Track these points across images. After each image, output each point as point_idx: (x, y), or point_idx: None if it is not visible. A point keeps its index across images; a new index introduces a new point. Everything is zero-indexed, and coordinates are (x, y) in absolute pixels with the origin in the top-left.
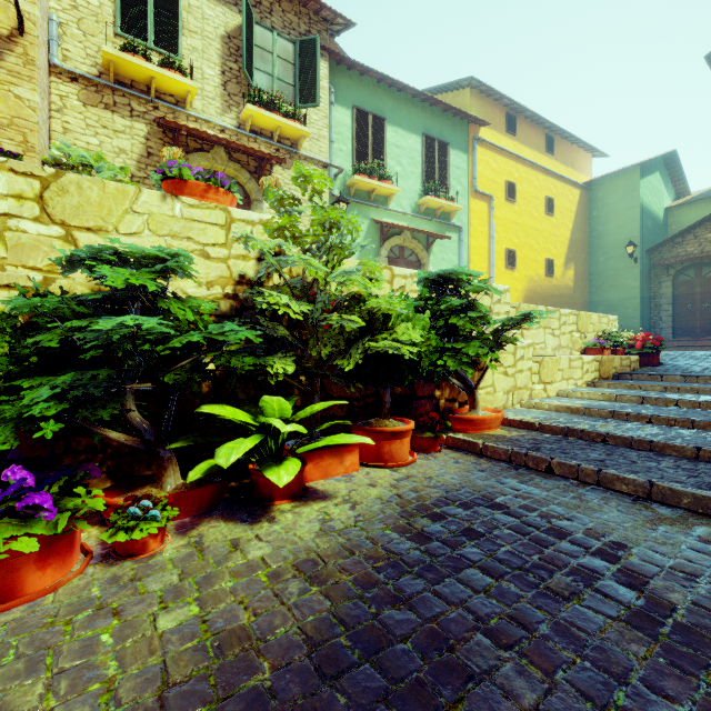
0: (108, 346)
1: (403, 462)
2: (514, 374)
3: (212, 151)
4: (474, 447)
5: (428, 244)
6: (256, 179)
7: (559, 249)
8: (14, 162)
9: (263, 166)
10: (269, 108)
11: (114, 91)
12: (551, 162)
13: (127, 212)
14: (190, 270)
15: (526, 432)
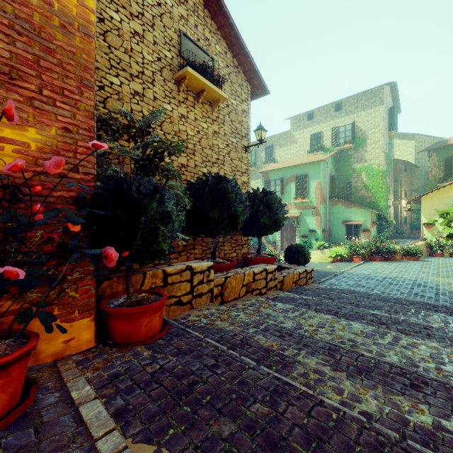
0: None
1: None
2: None
3: None
4: None
5: None
6: None
7: None
8: None
9: None
10: None
11: None
12: None
13: None
14: None
15: None
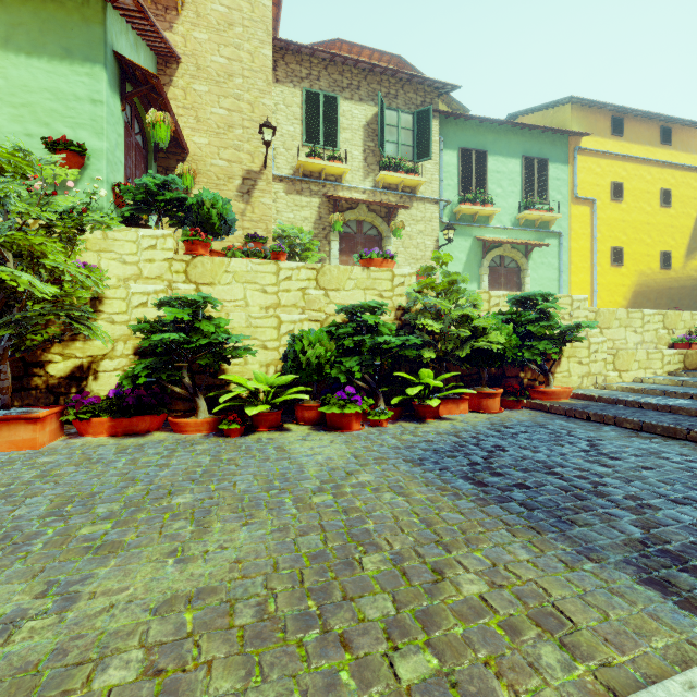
0: (357, 346)
1: (495, 411)
2: (589, 364)
3: (358, 208)
4: (544, 407)
5: (527, 252)
6: (386, 221)
7: (678, 240)
8: (307, 264)
9: (392, 212)
10: (395, 169)
11: (302, 181)
12: (668, 153)
13: (348, 279)
14: (384, 309)
15: (586, 402)
